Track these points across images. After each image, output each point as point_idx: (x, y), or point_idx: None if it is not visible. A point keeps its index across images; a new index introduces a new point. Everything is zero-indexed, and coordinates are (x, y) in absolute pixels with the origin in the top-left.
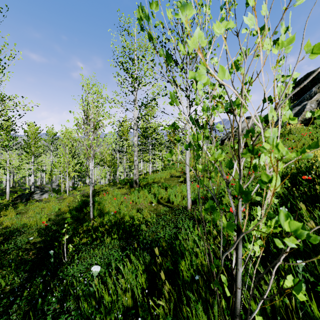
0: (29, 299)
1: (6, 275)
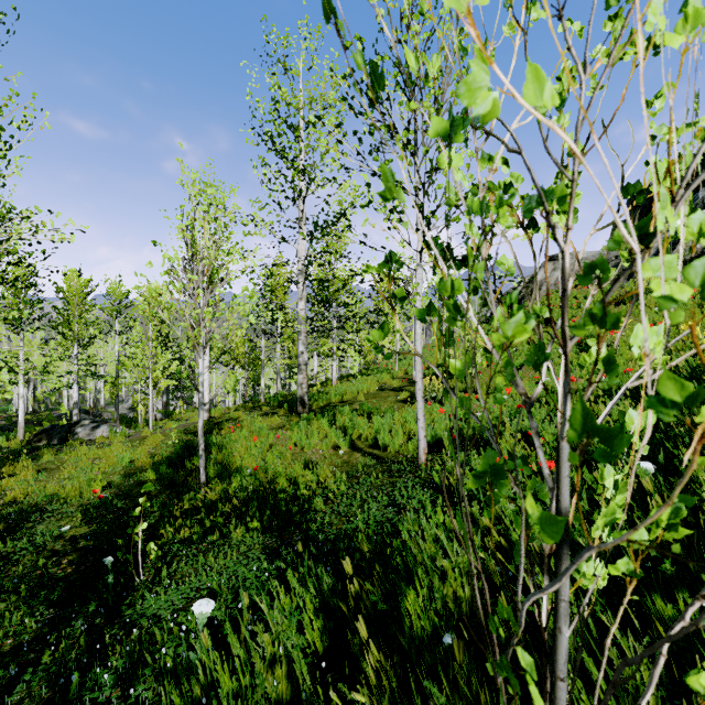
0: (55, 672)
1: (5, 612)
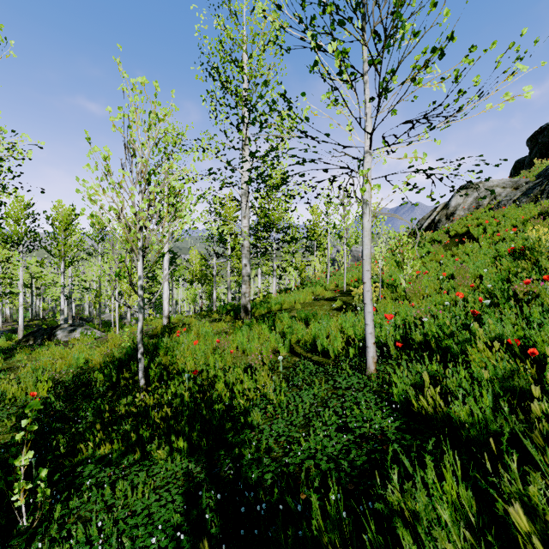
0: None
1: None
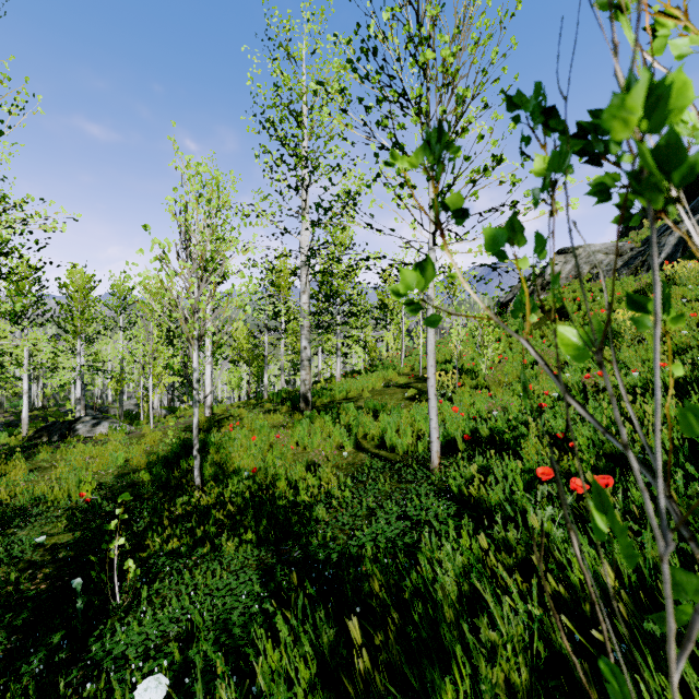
0: None
1: None
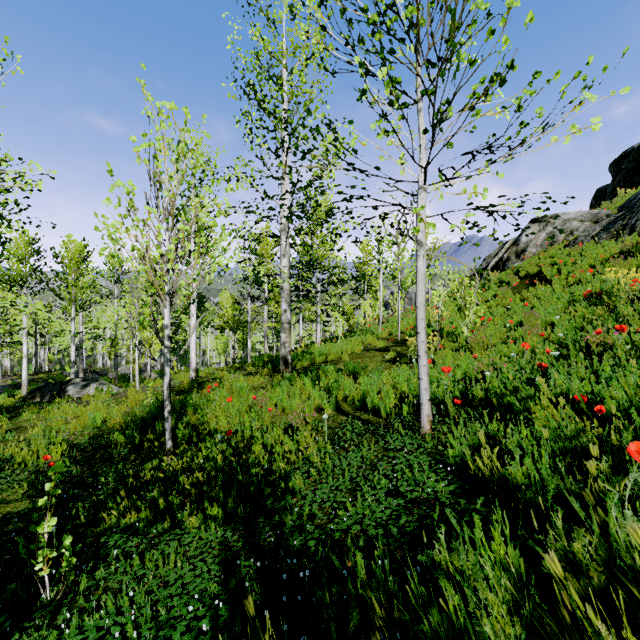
0: None
1: None
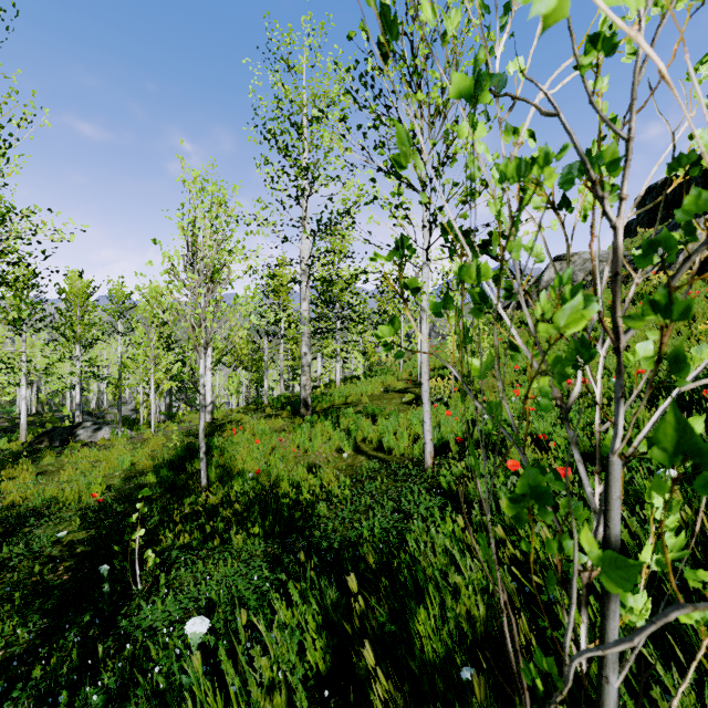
0: (45, 688)
1: None
